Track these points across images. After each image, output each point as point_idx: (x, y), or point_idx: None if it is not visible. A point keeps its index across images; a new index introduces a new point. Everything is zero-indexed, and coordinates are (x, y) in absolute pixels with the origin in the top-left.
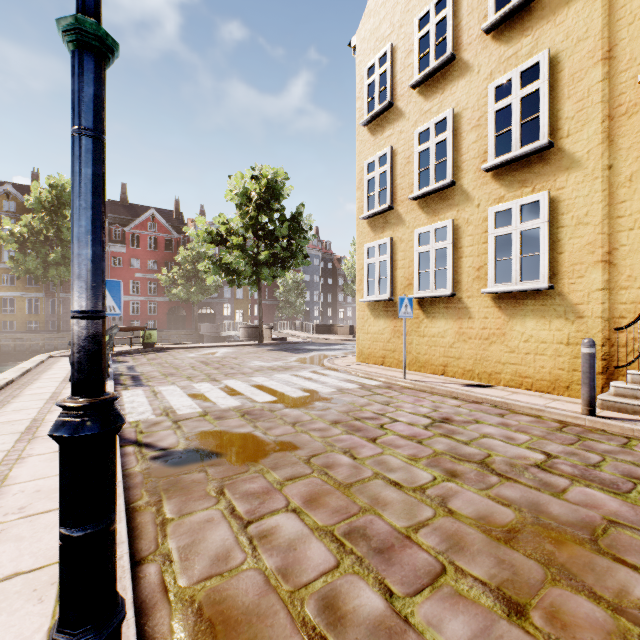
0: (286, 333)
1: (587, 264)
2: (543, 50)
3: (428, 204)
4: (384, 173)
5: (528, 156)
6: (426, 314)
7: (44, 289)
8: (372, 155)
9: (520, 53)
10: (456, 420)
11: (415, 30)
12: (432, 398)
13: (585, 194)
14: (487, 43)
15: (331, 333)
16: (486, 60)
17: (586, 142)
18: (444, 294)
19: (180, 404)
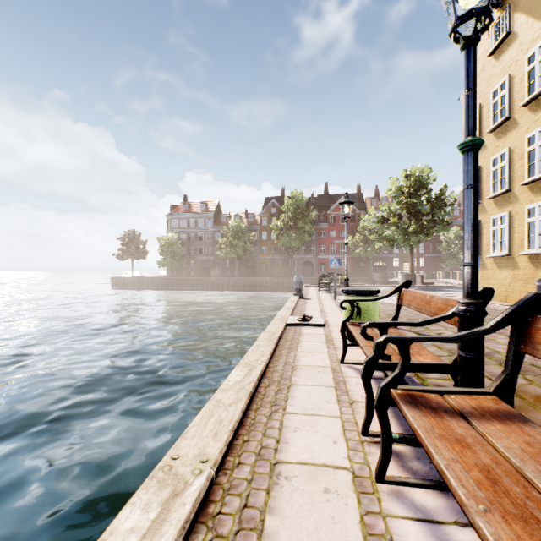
0: (441, 281)
1: None
2: None
3: (498, 201)
4: None
5: None
6: (497, 266)
7: (288, 253)
8: None
9: (540, 119)
10: None
11: (490, 99)
12: None
13: None
14: (525, 111)
15: None
16: (525, 121)
17: None
18: (502, 255)
19: None
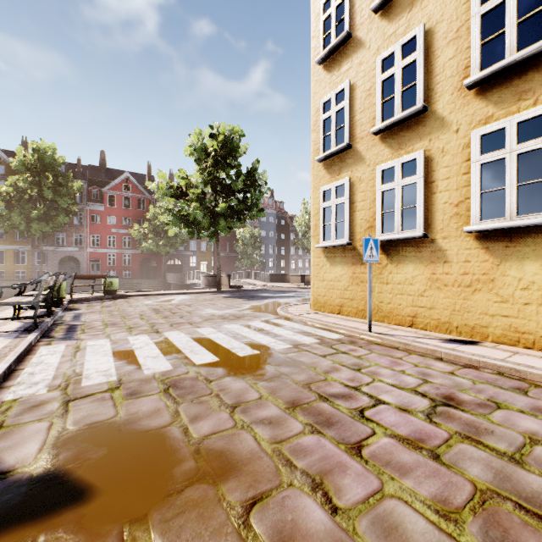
0: (243, 281)
1: None
2: None
3: (393, 137)
4: (341, 110)
5: (528, 61)
6: (390, 259)
7: (31, 243)
8: (328, 94)
9: None
10: (465, 401)
11: None
12: (411, 359)
13: None
14: None
15: (284, 281)
16: None
17: None
18: (414, 235)
19: (95, 368)
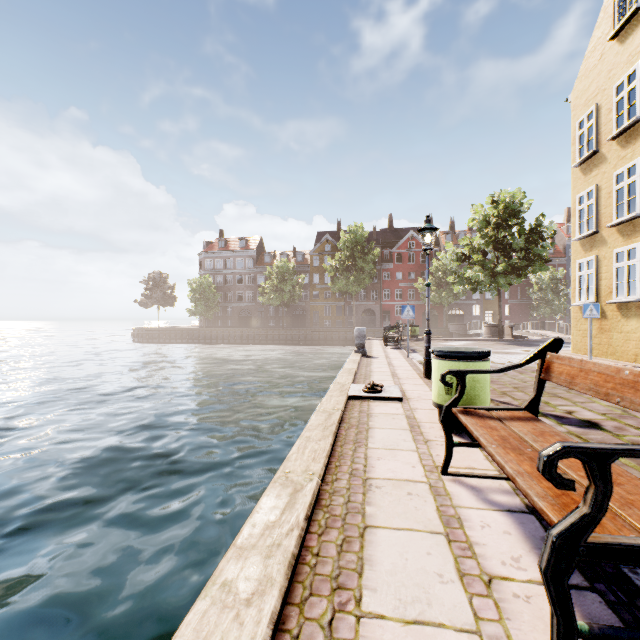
0: (534, 333)
1: None
2: None
3: (623, 230)
4: (591, 204)
5: None
6: (622, 315)
7: (344, 299)
8: (582, 190)
9: None
10: None
11: (613, 96)
12: None
13: None
14: None
15: None
16: None
17: None
18: (631, 300)
19: None
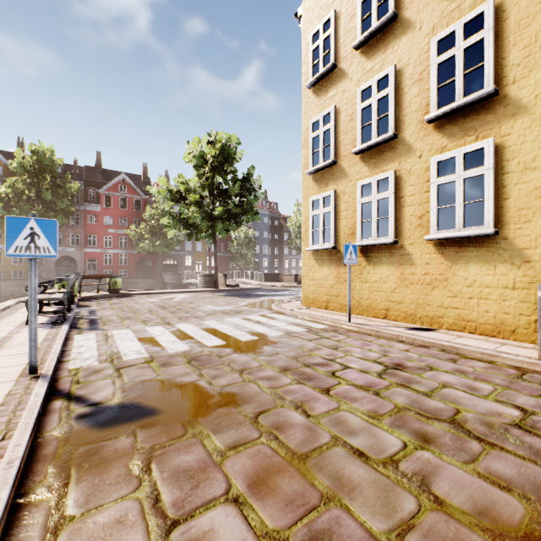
0: (239, 281)
1: (534, 209)
2: (487, 0)
3: (370, 157)
4: (328, 131)
5: (472, 105)
6: (368, 261)
7: None
8: (317, 115)
9: (463, 6)
10: (409, 366)
11: None
12: (379, 342)
13: (532, 139)
14: None
15: (278, 281)
16: (428, 16)
17: (533, 87)
18: (386, 241)
19: (128, 349)
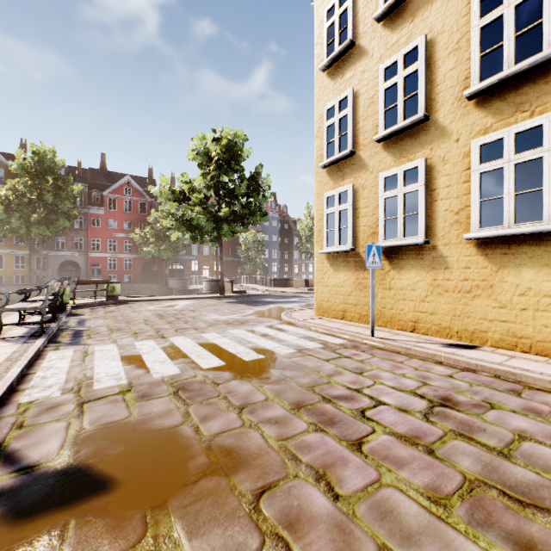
0: (246, 286)
1: None
2: None
3: (395, 145)
4: (345, 117)
5: (525, 74)
6: (393, 265)
7: (30, 247)
8: (331, 100)
9: None
10: (461, 402)
11: None
12: (412, 363)
13: None
14: None
15: (288, 286)
16: None
17: None
18: (416, 242)
19: (105, 372)
